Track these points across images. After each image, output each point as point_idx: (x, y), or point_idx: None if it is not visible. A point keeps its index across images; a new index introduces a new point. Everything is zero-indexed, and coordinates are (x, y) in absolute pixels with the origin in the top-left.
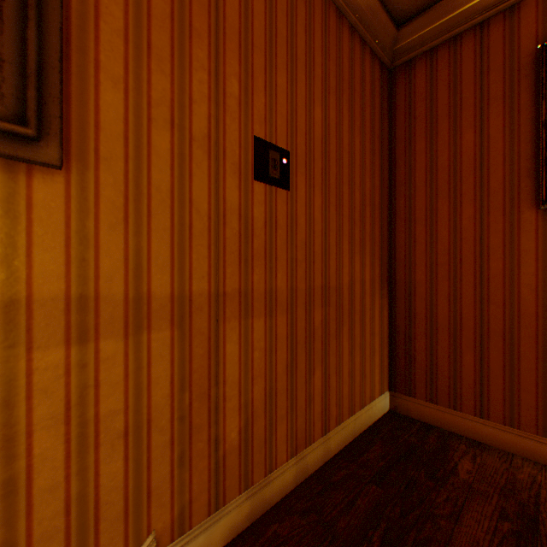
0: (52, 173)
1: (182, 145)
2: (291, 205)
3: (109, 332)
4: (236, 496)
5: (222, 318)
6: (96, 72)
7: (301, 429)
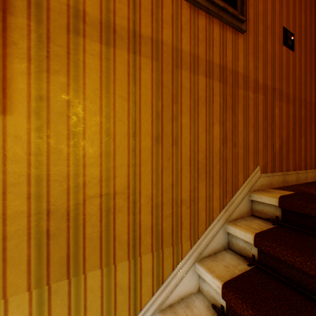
0: (240, 35)
1: (264, 29)
2: (293, 59)
3: (250, 90)
4: (277, 172)
5: (274, 98)
6: (248, 3)
7: (296, 161)
